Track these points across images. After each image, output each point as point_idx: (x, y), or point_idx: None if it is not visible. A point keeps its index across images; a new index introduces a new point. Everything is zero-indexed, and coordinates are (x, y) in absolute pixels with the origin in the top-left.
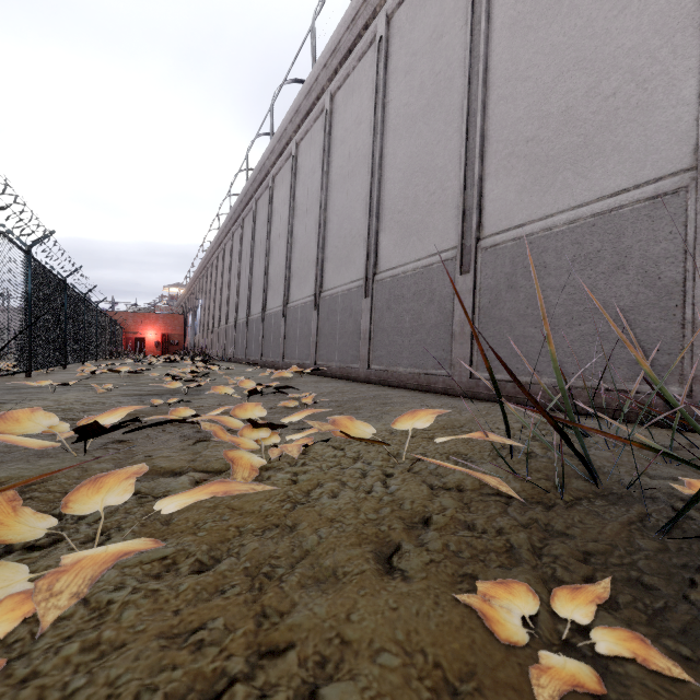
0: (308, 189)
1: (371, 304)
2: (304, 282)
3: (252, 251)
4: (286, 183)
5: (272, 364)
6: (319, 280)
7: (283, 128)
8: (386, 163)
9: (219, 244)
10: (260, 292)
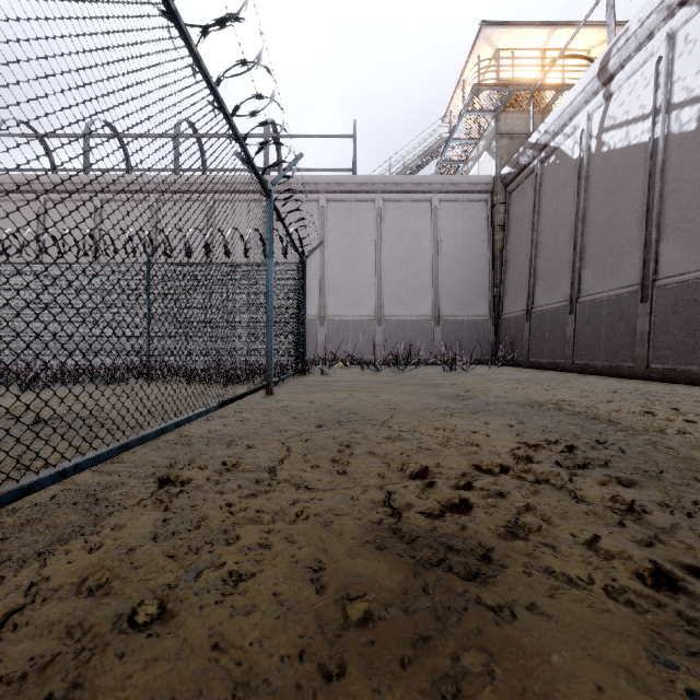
0: None
1: None
2: None
3: None
4: None
5: None
6: None
7: None
8: None
9: None
10: None
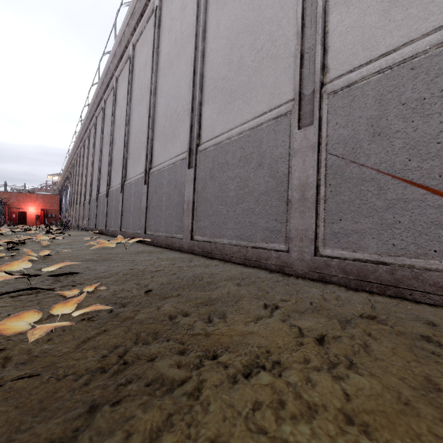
0: (142, 81)
1: (194, 175)
2: (137, 161)
3: (101, 141)
4: (125, 81)
5: (113, 233)
6: (149, 157)
7: (122, 32)
8: (209, 35)
9: (81, 139)
10: (106, 173)
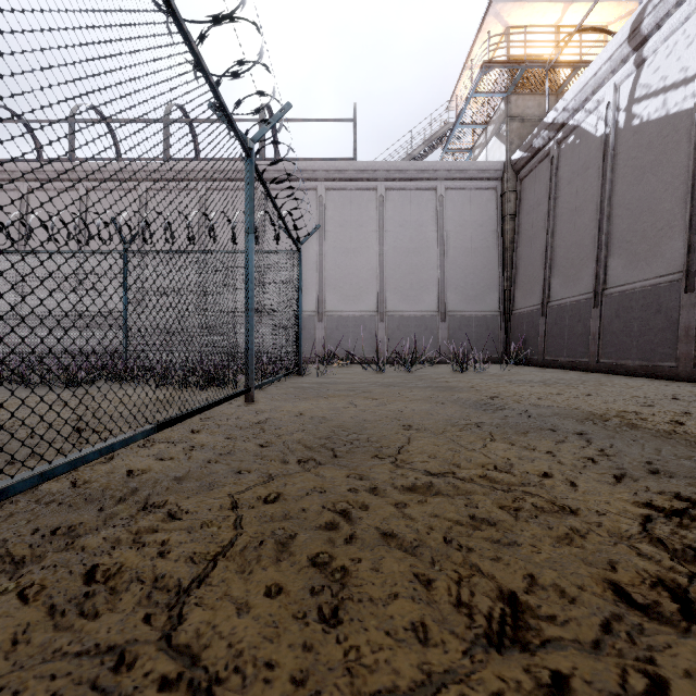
0: None
1: None
2: None
3: None
4: None
5: None
6: None
7: None
8: None
9: None
10: None
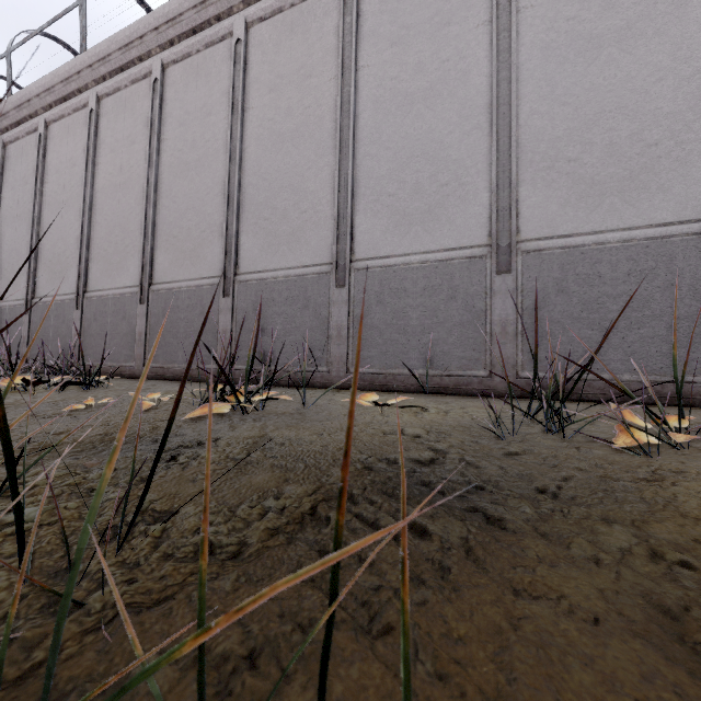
0: None
1: None
2: None
3: None
4: None
5: None
6: None
7: None
8: (1, 236)
9: None
10: None
